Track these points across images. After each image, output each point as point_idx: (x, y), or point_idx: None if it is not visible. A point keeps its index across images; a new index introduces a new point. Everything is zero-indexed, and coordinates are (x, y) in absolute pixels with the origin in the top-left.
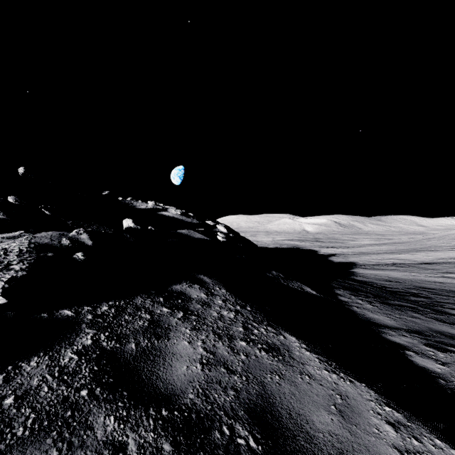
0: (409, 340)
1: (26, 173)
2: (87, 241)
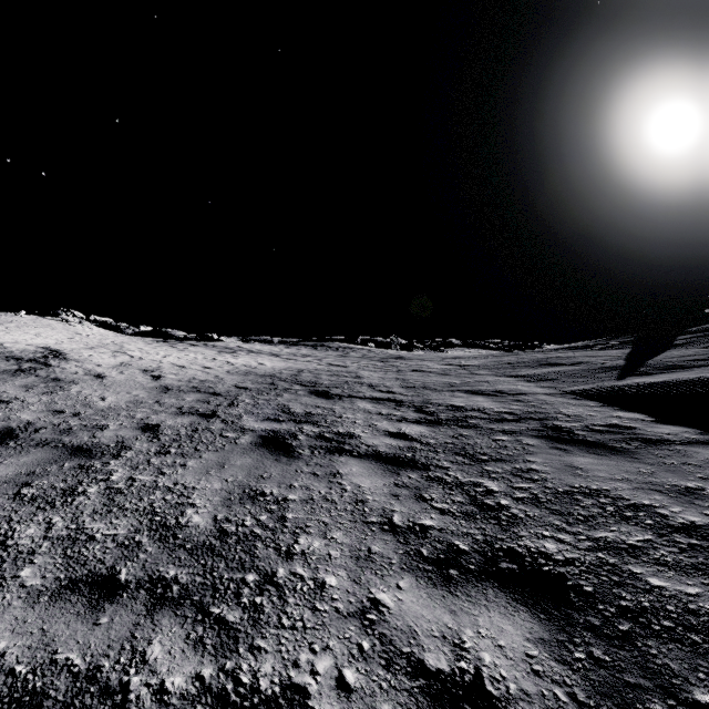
0: (657, 429)
1: None
2: None
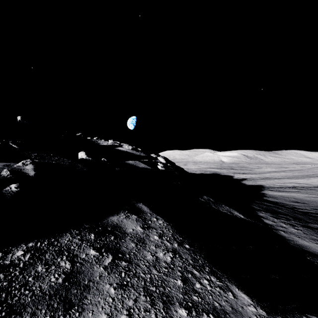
0: None
1: (23, 120)
2: (29, 172)
